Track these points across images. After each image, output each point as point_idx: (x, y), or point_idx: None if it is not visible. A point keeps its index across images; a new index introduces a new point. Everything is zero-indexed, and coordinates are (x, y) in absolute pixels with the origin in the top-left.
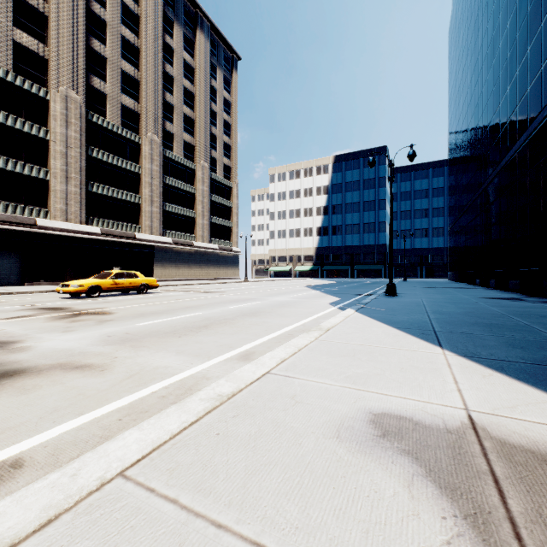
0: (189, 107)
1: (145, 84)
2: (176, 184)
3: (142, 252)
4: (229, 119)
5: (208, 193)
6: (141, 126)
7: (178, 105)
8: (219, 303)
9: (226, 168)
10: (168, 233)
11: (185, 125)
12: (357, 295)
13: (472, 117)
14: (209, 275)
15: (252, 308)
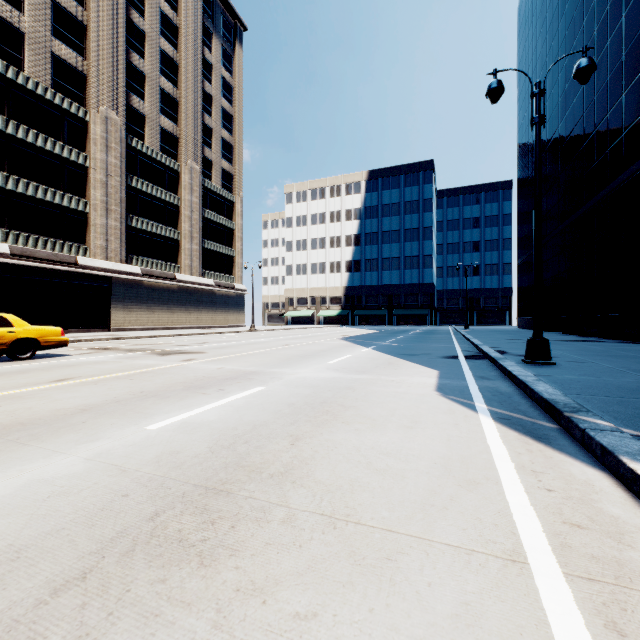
0: (170, 81)
1: (96, 30)
2: (149, 188)
3: (89, 286)
4: (230, 108)
5: (200, 207)
6: (88, 95)
7: (152, 74)
8: (143, 399)
9: (225, 175)
10: (136, 260)
11: (164, 105)
12: (452, 358)
13: (576, 96)
14: (201, 322)
15: (224, 436)
